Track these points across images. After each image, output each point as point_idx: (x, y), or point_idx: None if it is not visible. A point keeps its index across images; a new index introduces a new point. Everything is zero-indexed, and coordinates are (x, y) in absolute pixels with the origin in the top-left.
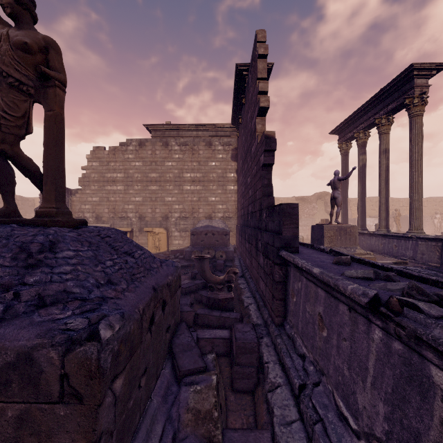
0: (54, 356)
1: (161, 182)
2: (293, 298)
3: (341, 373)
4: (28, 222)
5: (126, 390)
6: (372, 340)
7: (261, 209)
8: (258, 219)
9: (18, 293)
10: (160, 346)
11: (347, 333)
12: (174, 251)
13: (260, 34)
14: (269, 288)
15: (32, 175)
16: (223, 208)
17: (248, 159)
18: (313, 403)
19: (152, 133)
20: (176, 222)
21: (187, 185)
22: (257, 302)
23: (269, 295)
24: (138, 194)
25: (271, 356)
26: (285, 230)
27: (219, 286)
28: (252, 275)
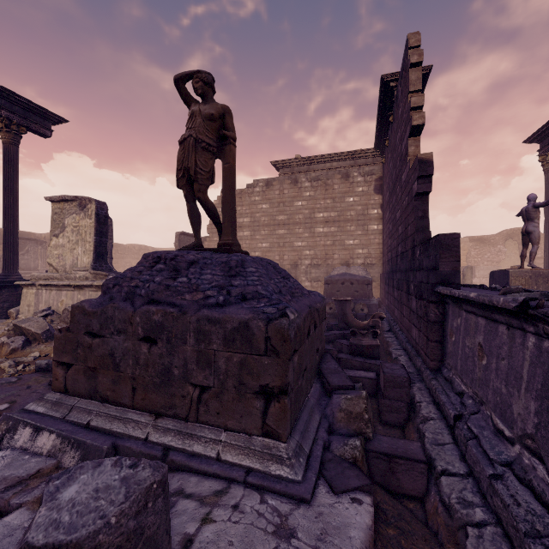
0: (261, 325)
1: (290, 225)
2: (451, 338)
3: (499, 393)
4: (216, 250)
5: (298, 368)
6: (527, 349)
7: (414, 246)
8: (410, 259)
9: (229, 291)
10: (313, 360)
11: (505, 352)
12: None
13: (413, 38)
14: (423, 332)
15: (214, 216)
16: (364, 253)
17: (396, 189)
18: (468, 425)
19: (280, 171)
20: (306, 270)
21: (319, 227)
22: (409, 353)
23: (423, 340)
24: (264, 240)
25: (424, 397)
26: (442, 264)
27: (363, 331)
28: (403, 326)
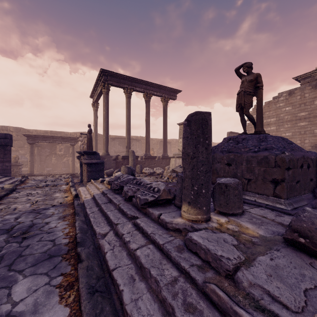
0: (272, 157)
1: (310, 118)
2: None
3: None
4: (253, 134)
5: (292, 176)
6: None
7: None
8: None
9: (259, 147)
10: (306, 181)
11: None
12: None
13: None
14: None
15: (252, 120)
16: None
17: None
18: None
19: (301, 82)
20: None
21: None
22: None
23: None
24: (287, 131)
25: None
26: None
27: None
28: None
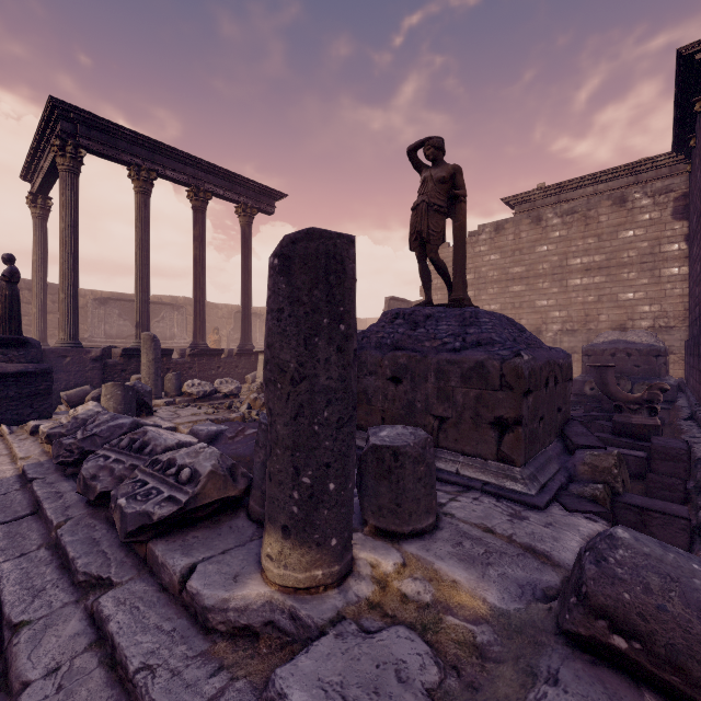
0: (496, 364)
1: (529, 278)
2: None
3: None
4: (448, 305)
5: (532, 410)
6: None
7: None
8: None
9: (464, 338)
10: (552, 415)
11: None
12: None
13: None
14: None
15: (444, 273)
16: (653, 311)
17: None
18: None
19: (515, 209)
20: (554, 338)
21: (574, 278)
22: None
23: None
24: (493, 301)
25: None
26: None
27: (632, 406)
28: None
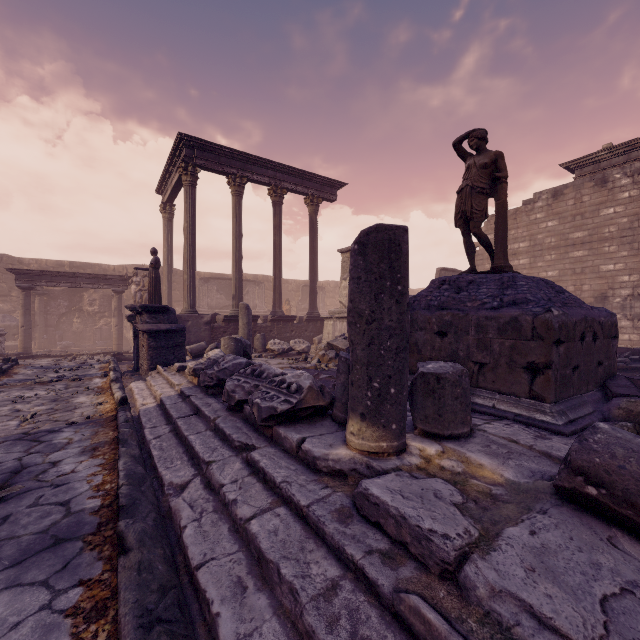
0: (528, 318)
1: (592, 243)
2: None
3: None
4: (489, 272)
5: (564, 358)
6: None
7: None
8: None
9: (501, 299)
10: (590, 367)
11: None
12: (619, 349)
13: None
14: None
15: (487, 245)
16: None
17: None
18: None
19: (575, 173)
20: (622, 304)
21: None
22: None
23: None
24: (550, 267)
25: None
26: None
27: None
28: None
